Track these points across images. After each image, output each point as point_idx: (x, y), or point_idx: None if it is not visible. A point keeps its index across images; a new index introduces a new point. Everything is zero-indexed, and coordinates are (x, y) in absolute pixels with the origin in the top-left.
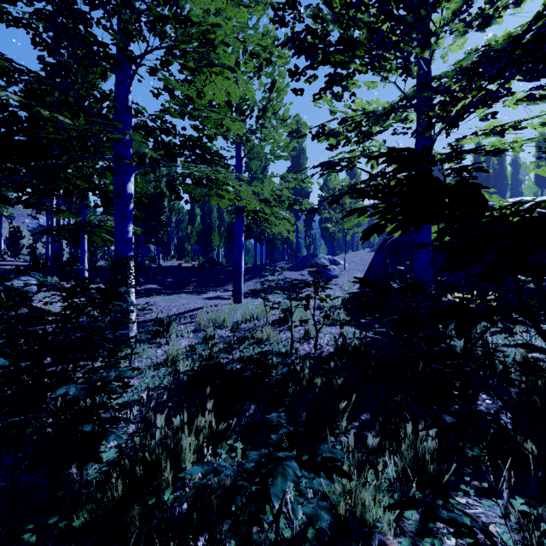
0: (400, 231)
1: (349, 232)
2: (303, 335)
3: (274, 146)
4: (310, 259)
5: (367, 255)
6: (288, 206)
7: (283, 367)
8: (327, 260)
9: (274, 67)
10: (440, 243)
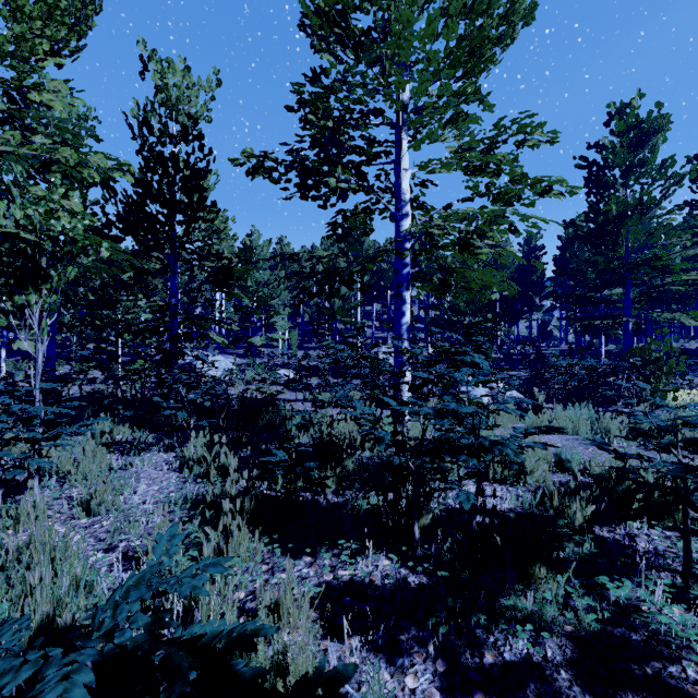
0: None
1: None
2: None
3: None
4: None
5: None
6: None
7: None
8: None
9: None
10: None
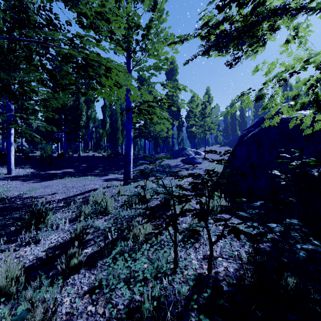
0: (278, 120)
1: (208, 133)
2: (186, 232)
3: (156, 59)
4: (182, 151)
5: (218, 149)
6: (168, 106)
7: (164, 319)
8: (192, 152)
9: None
10: (311, 133)
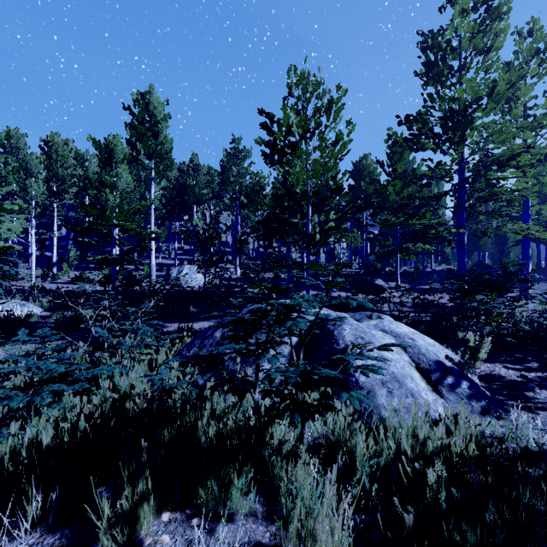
0: None
1: None
2: None
3: None
4: None
5: None
6: None
7: None
8: None
9: None
10: None
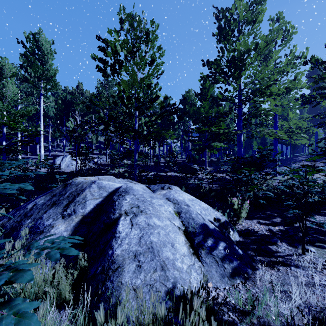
0: None
1: None
2: None
3: (295, 104)
4: None
5: None
6: (304, 131)
7: None
8: None
9: (295, 68)
10: None
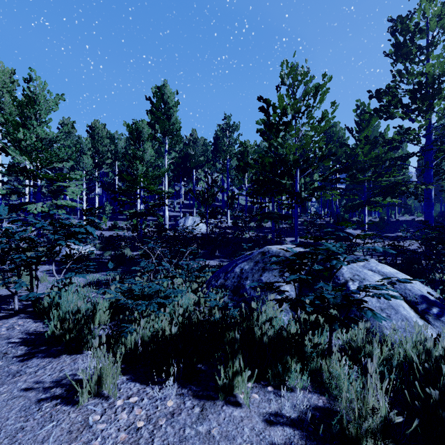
0: None
1: None
2: None
3: None
4: None
5: None
6: None
7: None
8: None
9: None
10: None
